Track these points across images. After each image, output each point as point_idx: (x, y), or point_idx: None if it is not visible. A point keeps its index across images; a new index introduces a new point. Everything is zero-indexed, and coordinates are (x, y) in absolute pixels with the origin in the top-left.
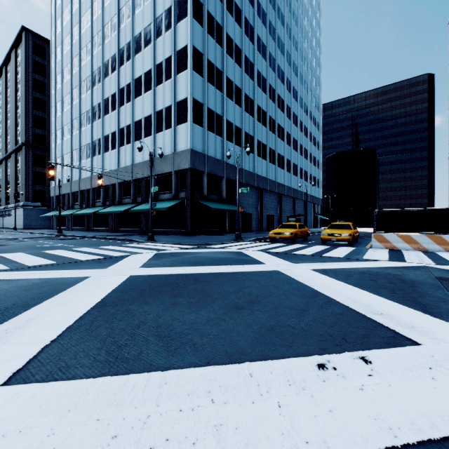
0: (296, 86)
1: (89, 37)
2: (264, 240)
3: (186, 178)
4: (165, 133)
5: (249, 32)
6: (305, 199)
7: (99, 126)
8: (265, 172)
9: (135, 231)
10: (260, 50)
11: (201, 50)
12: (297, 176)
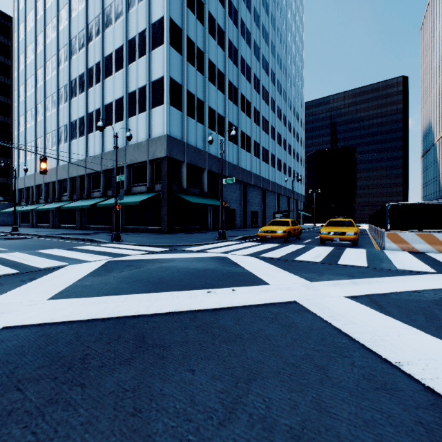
0: (280, 79)
1: (55, 11)
2: (251, 239)
3: (163, 168)
4: (138, 117)
5: (233, 14)
6: (289, 195)
7: (66, 111)
8: (249, 166)
9: (106, 228)
10: (244, 36)
11: (180, 24)
12: (281, 171)
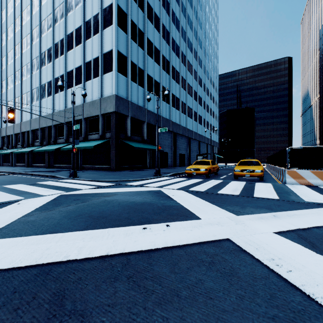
0: (201, 56)
1: (29, 0)
2: (180, 175)
3: (112, 120)
4: (93, 81)
5: (166, 6)
6: (207, 142)
7: (38, 76)
8: (178, 120)
9: (68, 167)
10: (174, 23)
11: (125, 10)
12: (202, 125)
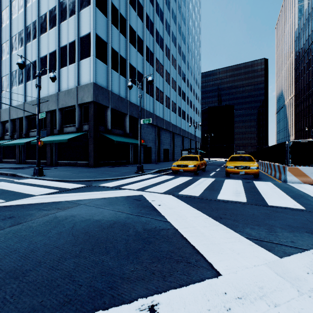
0: (184, 52)
1: None
2: (165, 171)
3: (89, 111)
4: (69, 68)
5: None
6: (190, 138)
7: (8, 63)
8: (162, 114)
9: (42, 162)
10: (158, 14)
11: None
12: (185, 120)
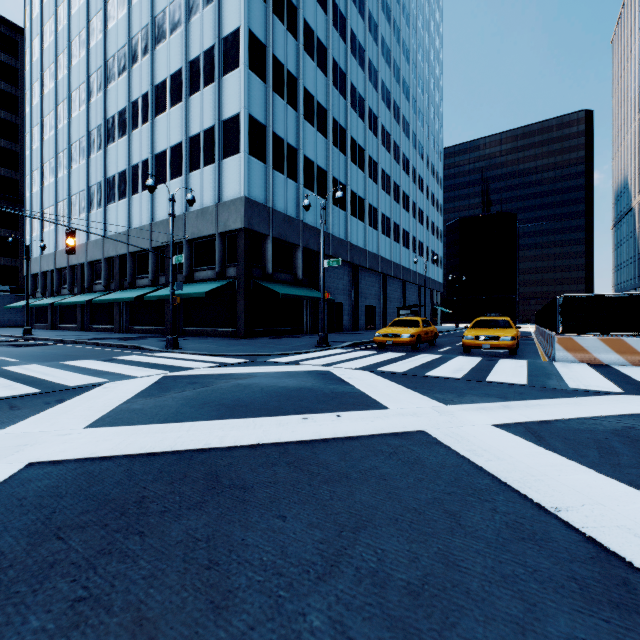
0: (407, 115)
1: (83, 20)
2: (365, 346)
3: (238, 245)
4: (203, 172)
5: (339, 23)
6: (420, 283)
7: (100, 162)
8: (363, 241)
9: (157, 330)
10: (355, 54)
11: (263, 38)
12: (409, 248)
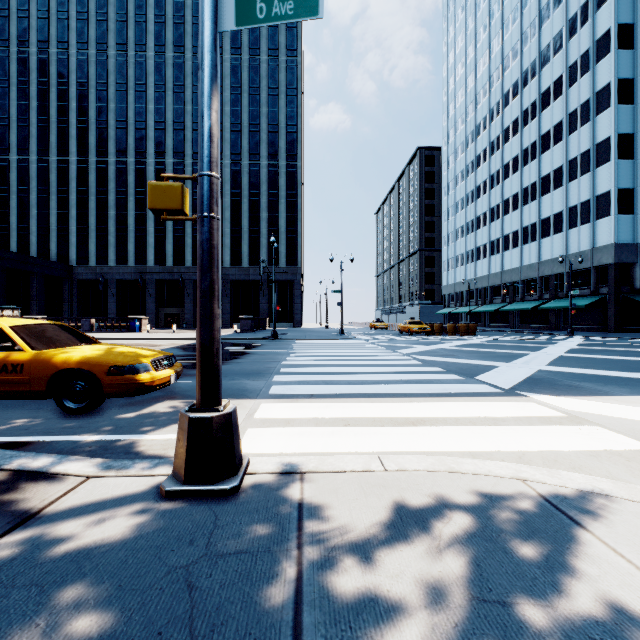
0: None
1: (485, 142)
2: None
3: (609, 273)
4: (580, 229)
5: None
6: None
7: (498, 226)
8: None
9: (541, 327)
10: None
11: (630, 130)
12: None
